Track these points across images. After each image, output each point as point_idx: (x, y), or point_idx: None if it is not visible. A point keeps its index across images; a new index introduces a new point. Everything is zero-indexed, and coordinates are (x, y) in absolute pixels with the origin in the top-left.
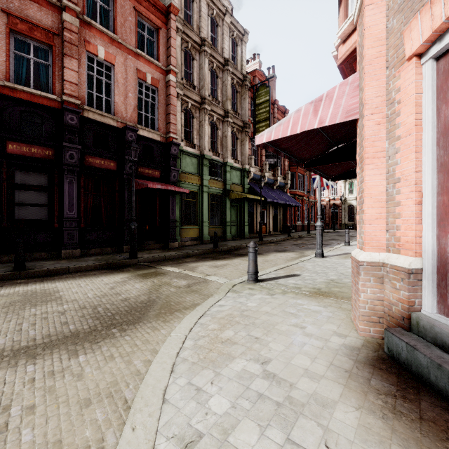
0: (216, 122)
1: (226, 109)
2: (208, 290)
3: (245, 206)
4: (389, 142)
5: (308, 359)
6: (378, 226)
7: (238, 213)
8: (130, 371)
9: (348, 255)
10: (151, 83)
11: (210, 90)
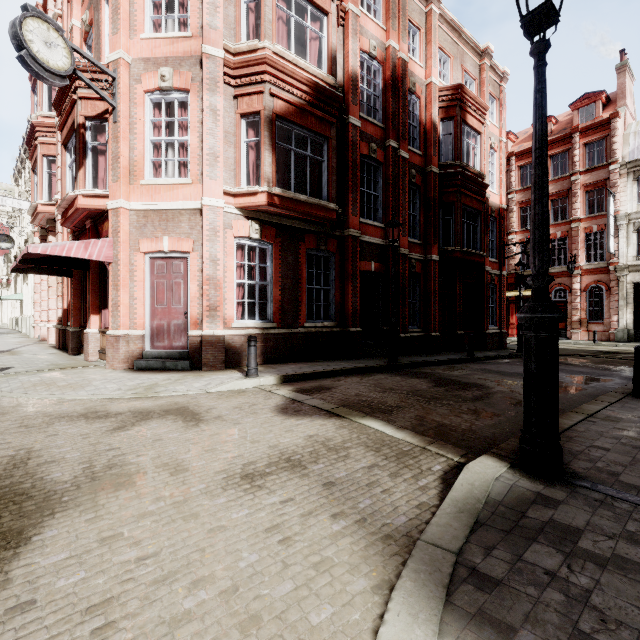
0: None
1: None
2: None
3: None
4: (131, 281)
5: (118, 375)
6: (127, 318)
7: None
8: (47, 401)
9: (9, 352)
10: None
11: None
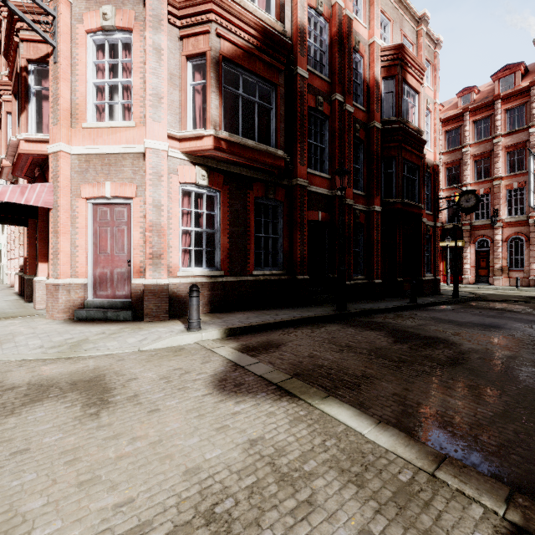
0: None
1: None
2: None
3: None
4: (72, 228)
5: (50, 328)
6: (67, 266)
7: None
8: None
9: None
10: None
11: None
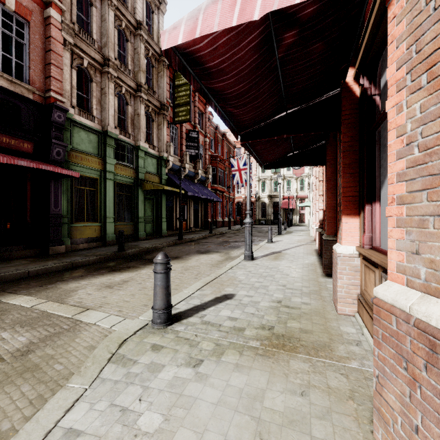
0: (125, 95)
1: (139, 82)
2: (66, 357)
3: (162, 200)
4: None
5: None
6: None
7: (154, 207)
8: None
9: (276, 254)
10: (16, 9)
11: (119, 57)
